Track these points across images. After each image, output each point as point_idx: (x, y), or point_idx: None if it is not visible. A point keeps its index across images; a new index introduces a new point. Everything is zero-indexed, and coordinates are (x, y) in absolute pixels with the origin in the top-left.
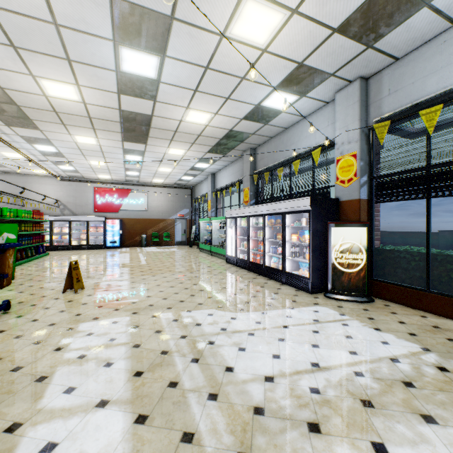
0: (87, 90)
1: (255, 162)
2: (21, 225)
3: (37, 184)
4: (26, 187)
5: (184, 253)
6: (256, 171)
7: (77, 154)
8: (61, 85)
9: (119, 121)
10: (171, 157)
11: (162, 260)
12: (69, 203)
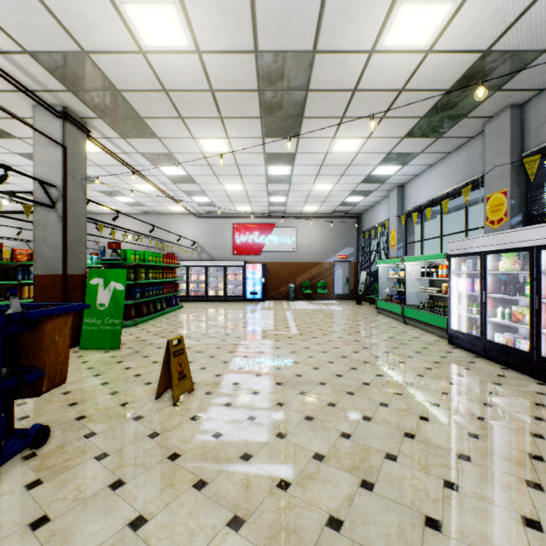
0: (196, 9)
1: (524, 133)
2: (148, 271)
3: (175, 224)
4: (165, 228)
5: (352, 314)
6: (531, 150)
7: (208, 175)
8: (155, 7)
9: (257, 87)
10: (336, 160)
11: (322, 328)
12: (206, 245)
